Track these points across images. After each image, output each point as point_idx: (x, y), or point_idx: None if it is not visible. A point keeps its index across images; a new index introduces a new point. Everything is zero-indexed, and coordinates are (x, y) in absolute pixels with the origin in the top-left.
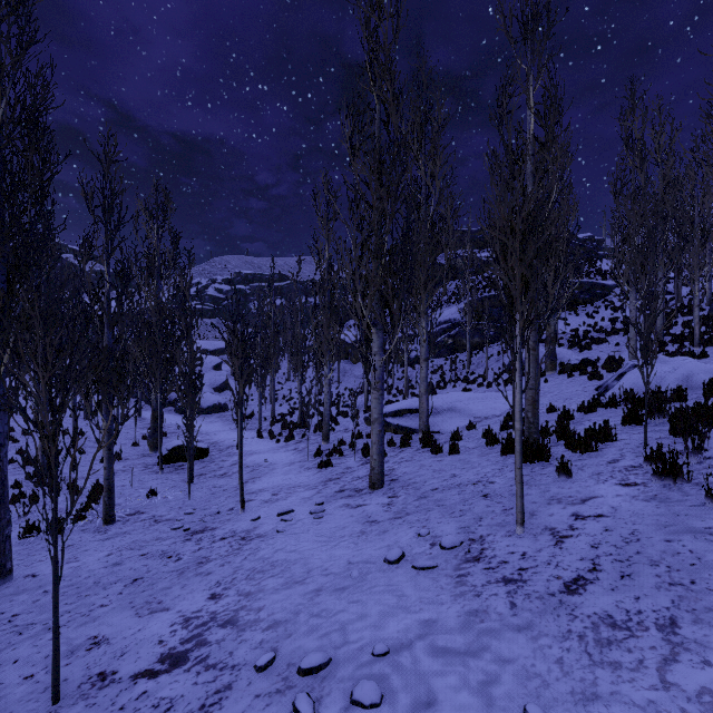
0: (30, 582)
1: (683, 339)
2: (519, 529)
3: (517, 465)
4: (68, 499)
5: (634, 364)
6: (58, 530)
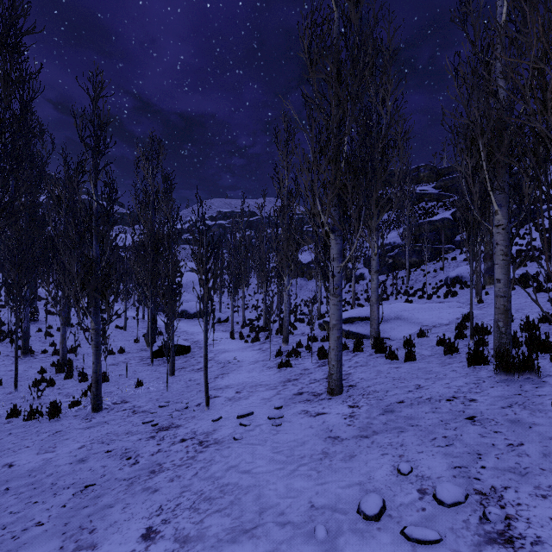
0: (3, 473)
1: None
2: None
3: None
4: (76, 385)
5: None
6: (55, 415)
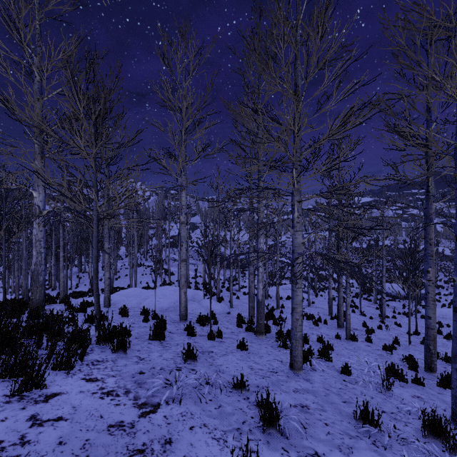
0: None
1: None
2: None
3: None
4: None
5: None
6: None
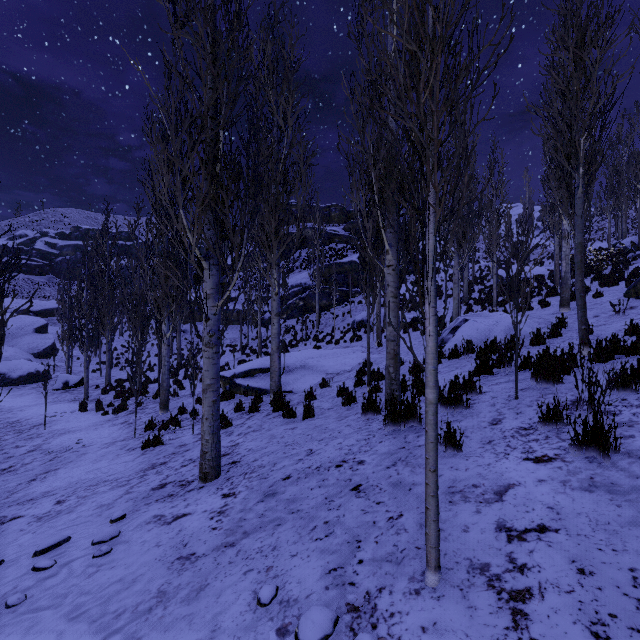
0: None
1: (483, 301)
2: (433, 578)
3: (430, 465)
4: None
5: (465, 319)
6: None
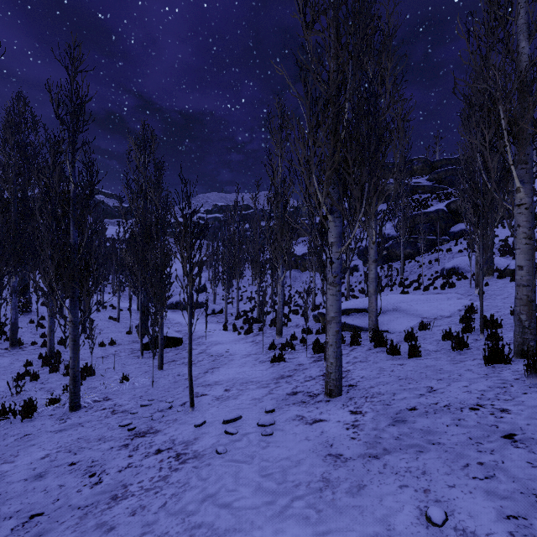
0: None
1: None
2: None
3: None
4: (61, 379)
5: None
6: (29, 414)
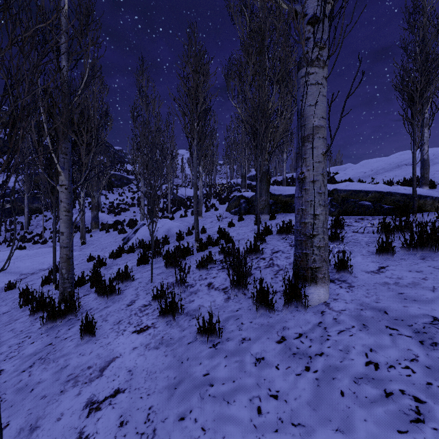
0: None
1: (164, 210)
2: None
3: None
4: None
5: (143, 223)
6: None
